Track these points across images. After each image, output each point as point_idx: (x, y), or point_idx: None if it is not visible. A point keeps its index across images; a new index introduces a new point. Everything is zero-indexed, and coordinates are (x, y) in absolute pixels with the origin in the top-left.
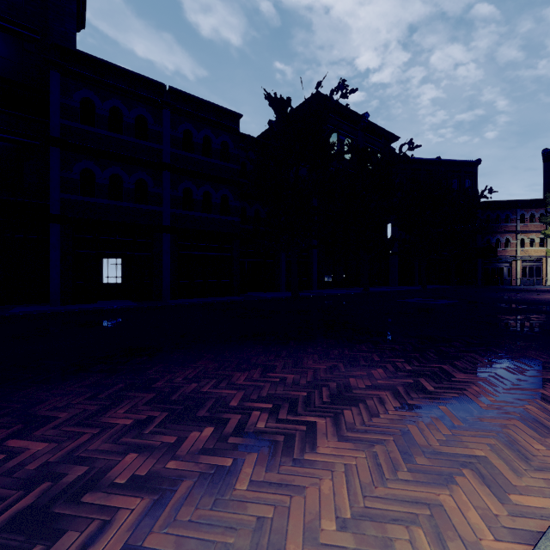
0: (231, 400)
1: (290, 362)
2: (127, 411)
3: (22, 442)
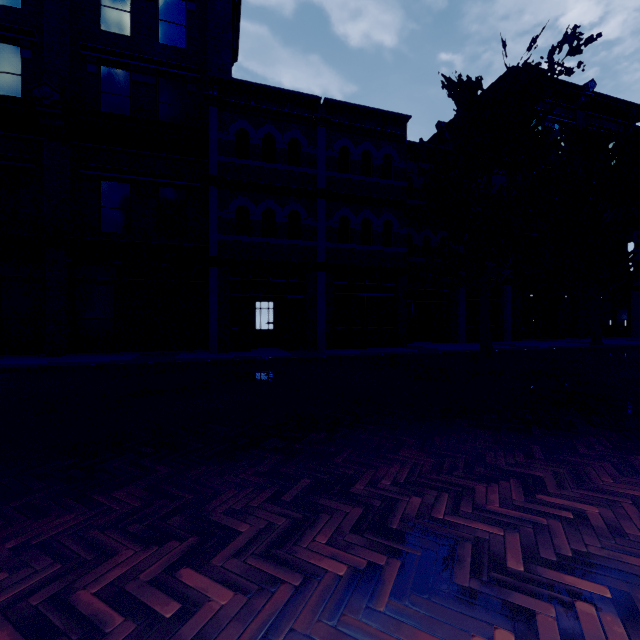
0: (504, 554)
1: (564, 472)
2: (330, 540)
3: (199, 577)
